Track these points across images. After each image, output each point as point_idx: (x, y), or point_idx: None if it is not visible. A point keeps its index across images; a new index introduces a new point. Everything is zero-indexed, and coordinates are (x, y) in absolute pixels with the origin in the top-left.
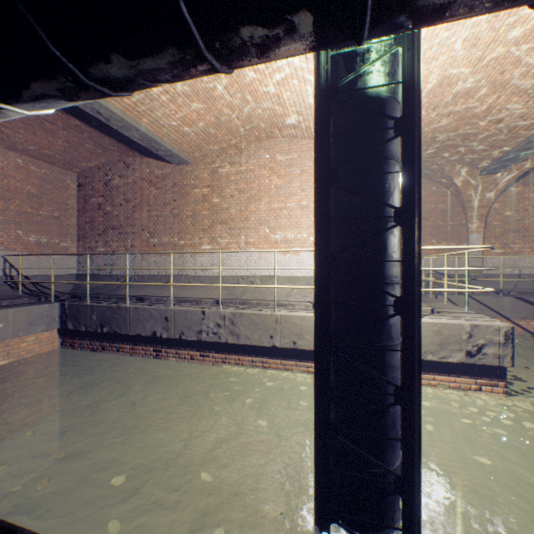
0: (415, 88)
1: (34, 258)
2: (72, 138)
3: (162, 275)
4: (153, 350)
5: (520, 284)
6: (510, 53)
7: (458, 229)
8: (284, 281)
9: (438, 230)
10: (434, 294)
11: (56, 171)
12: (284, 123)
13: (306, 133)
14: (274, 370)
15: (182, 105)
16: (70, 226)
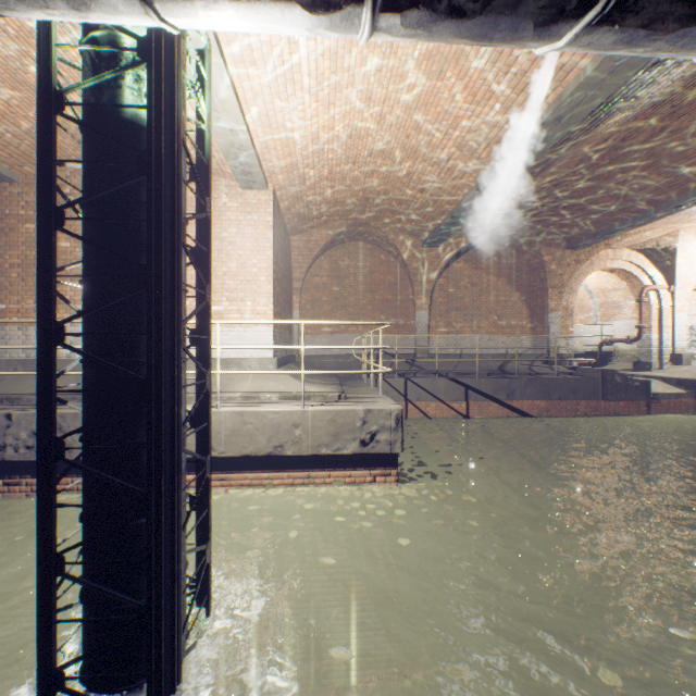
0: (166, 119)
1: None
2: None
3: None
4: None
5: (460, 365)
6: (408, 117)
7: (407, 304)
8: None
9: (387, 305)
10: (376, 377)
11: None
12: None
13: None
14: None
15: None
16: None
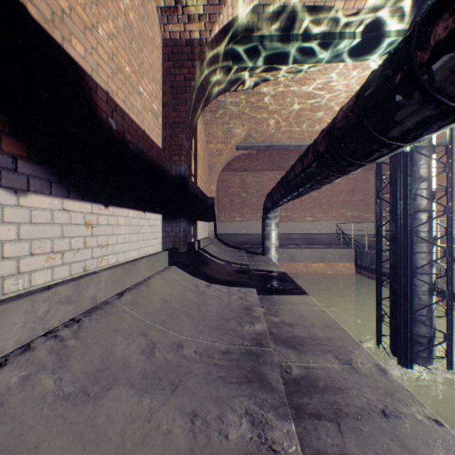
0: (403, 151)
1: (349, 224)
2: None
3: None
4: None
5: None
6: None
7: None
8: None
9: None
10: None
11: (361, 173)
12: None
13: None
14: None
15: None
16: (370, 204)
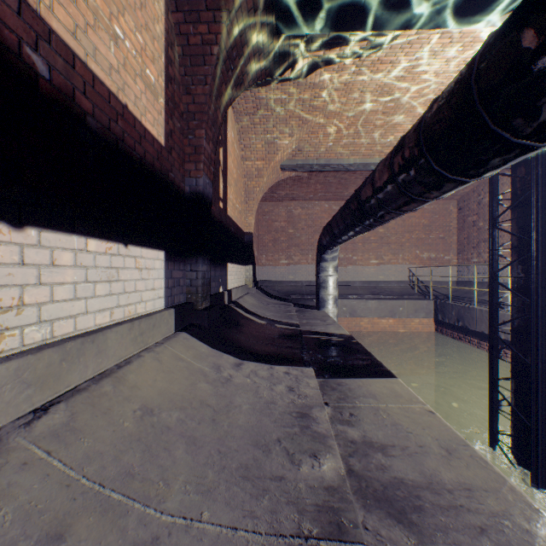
0: (541, 153)
1: (425, 268)
2: None
3: None
4: None
5: None
6: None
7: None
8: None
9: None
10: None
11: (440, 203)
12: None
13: None
14: None
15: None
16: (451, 243)
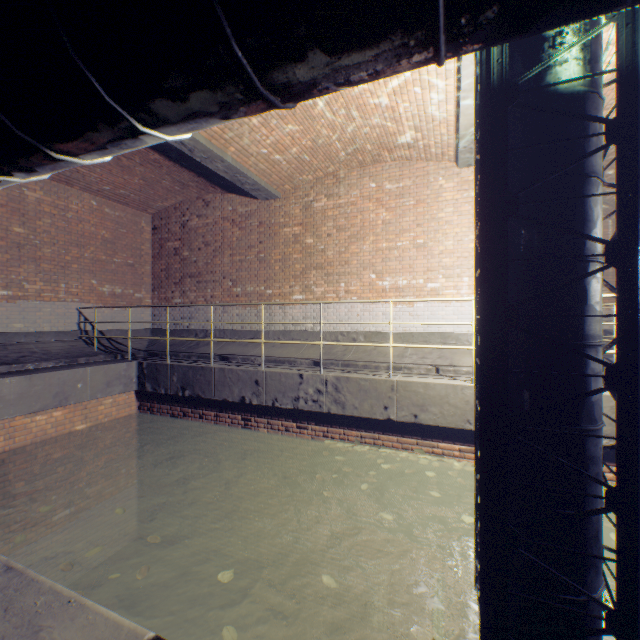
0: (636, 77)
1: (108, 310)
2: (148, 175)
3: (246, 330)
4: (240, 418)
5: None
6: None
7: None
8: (395, 338)
9: None
10: None
11: (130, 213)
12: (397, 143)
13: (424, 153)
14: (389, 449)
15: (275, 128)
16: (144, 274)
